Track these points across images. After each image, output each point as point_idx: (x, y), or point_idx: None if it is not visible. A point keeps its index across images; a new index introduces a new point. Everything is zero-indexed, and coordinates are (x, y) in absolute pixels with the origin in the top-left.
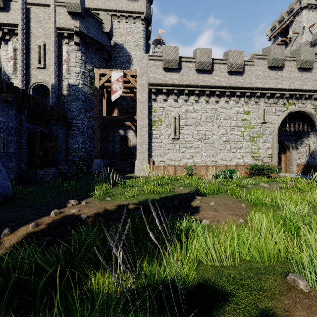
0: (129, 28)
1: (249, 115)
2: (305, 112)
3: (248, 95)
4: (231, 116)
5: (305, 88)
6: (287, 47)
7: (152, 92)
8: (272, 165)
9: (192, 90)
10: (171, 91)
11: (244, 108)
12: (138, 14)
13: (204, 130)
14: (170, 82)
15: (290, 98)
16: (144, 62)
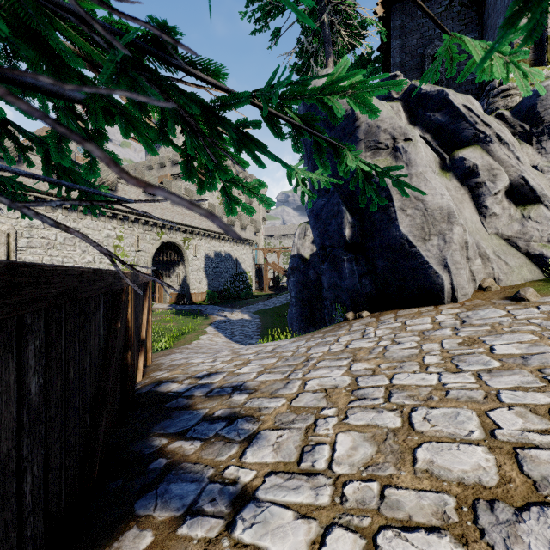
0: None
1: (123, 240)
2: (176, 243)
3: (122, 218)
4: (101, 240)
5: (176, 221)
6: None
7: None
8: None
9: (43, 198)
10: None
11: (117, 232)
12: None
13: (61, 256)
14: None
15: (164, 227)
16: None
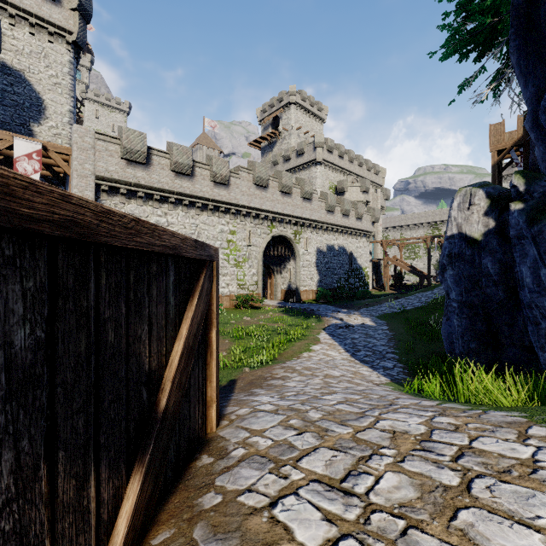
0: (39, 47)
1: (235, 235)
2: (286, 237)
3: (234, 212)
4: (215, 235)
5: (286, 213)
6: (277, 142)
7: (101, 190)
8: (258, 294)
9: (166, 196)
10: (134, 193)
11: (230, 227)
12: (61, 30)
13: None
14: (132, 180)
15: (274, 220)
16: (88, 141)
